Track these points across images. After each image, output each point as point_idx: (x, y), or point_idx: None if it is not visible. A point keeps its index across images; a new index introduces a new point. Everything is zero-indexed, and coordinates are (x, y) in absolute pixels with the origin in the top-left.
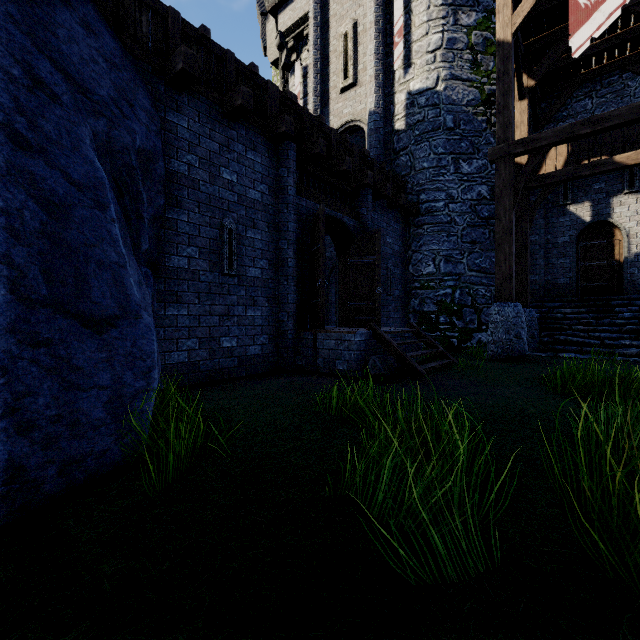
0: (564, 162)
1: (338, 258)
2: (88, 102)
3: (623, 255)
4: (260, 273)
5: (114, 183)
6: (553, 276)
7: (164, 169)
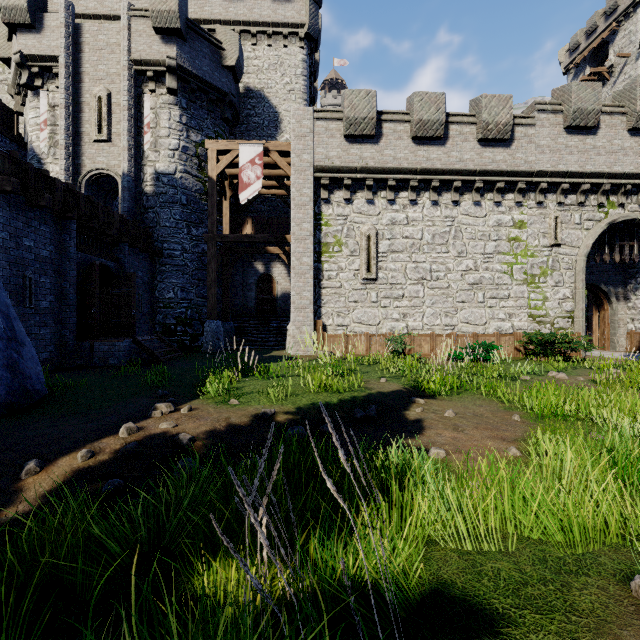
0: None
1: (101, 287)
2: None
3: (276, 293)
4: (49, 304)
5: None
6: (247, 302)
7: None
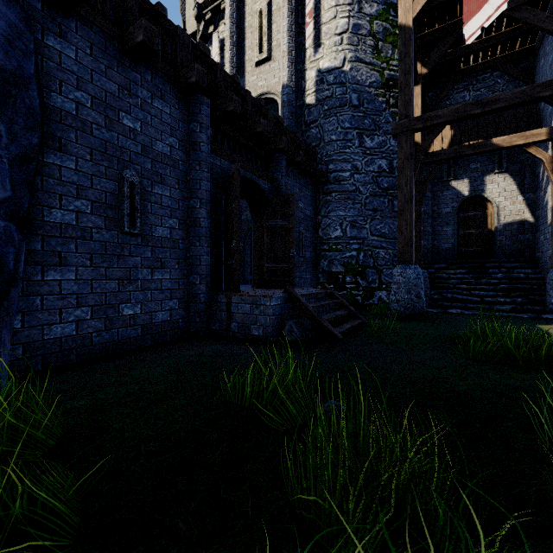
0: (449, 143)
1: (253, 220)
2: None
3: (494, 225)
4: (169, 232)
5: None
6: (439, 241)
7: (38, 100)
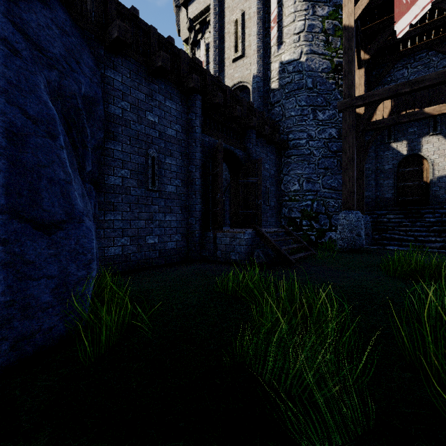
0: (389, 113)
1: (231, 179)
2: (43, 57)
3: (429, 178)
4: (175, 189)
5: (64, 120)
6: (381, 192)
7: (103, 111)
